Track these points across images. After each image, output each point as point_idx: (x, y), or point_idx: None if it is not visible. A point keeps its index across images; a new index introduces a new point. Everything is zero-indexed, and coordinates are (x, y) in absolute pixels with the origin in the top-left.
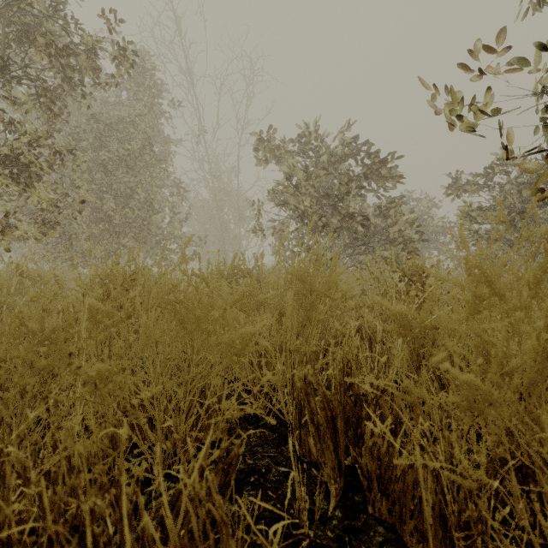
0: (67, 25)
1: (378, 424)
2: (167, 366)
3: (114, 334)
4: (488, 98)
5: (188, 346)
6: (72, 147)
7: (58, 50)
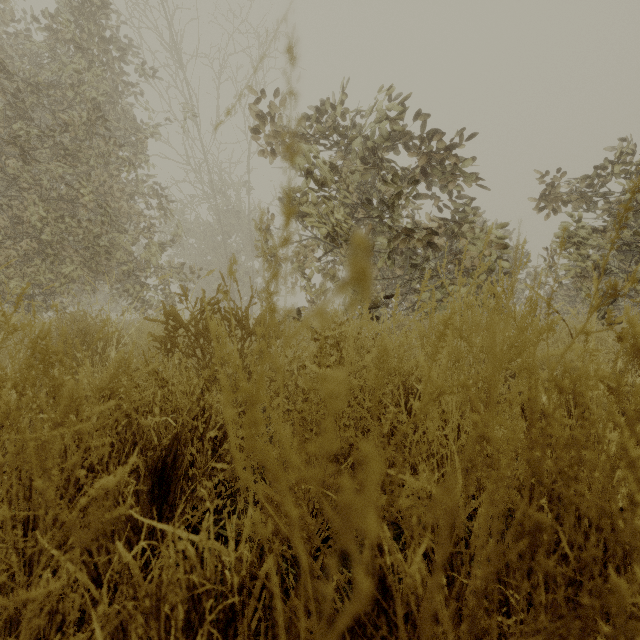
0: None
1: None
2: None
3: None
4: None
5: None
6: None
7: None
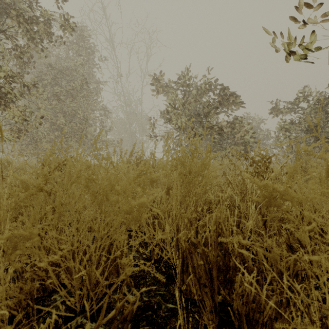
0: (32, 4)
1: (246, 275)
2: (81, 228)
3: (42, 203)
4: (314, 36)
5: (98, 212)
6: (35, 83)
7: (25, 20)
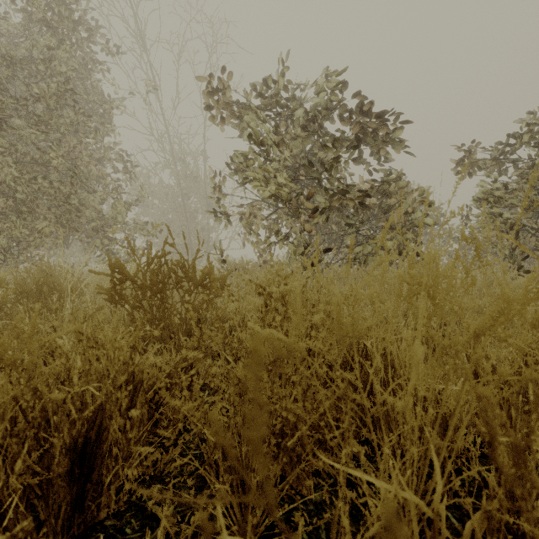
0: None
1: None
2: None
3: None
4: None
5: None
6: None
7: None
